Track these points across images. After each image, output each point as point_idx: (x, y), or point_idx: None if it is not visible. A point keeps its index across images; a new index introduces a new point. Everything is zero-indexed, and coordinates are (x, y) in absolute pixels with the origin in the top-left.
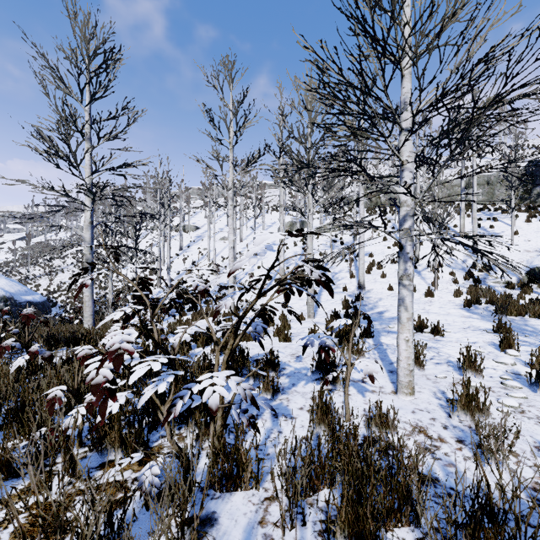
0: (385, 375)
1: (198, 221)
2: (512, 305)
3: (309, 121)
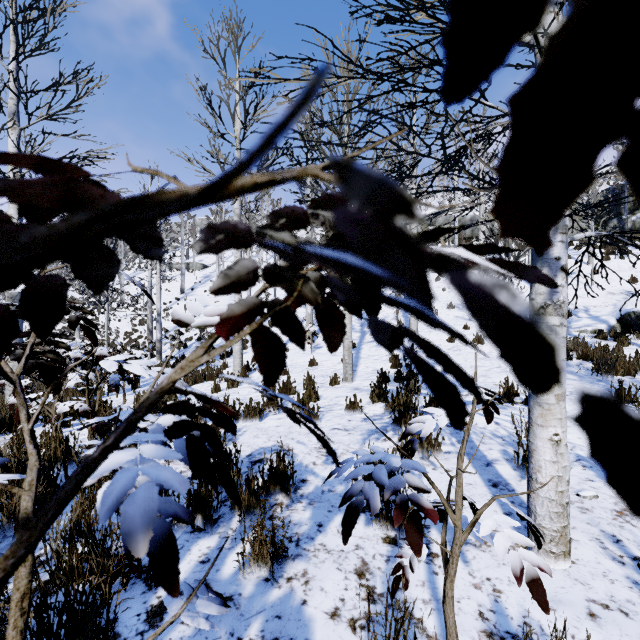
0: (487, 495)
1: (207, 258)
2: (618, 361)
3: (345, 103)
